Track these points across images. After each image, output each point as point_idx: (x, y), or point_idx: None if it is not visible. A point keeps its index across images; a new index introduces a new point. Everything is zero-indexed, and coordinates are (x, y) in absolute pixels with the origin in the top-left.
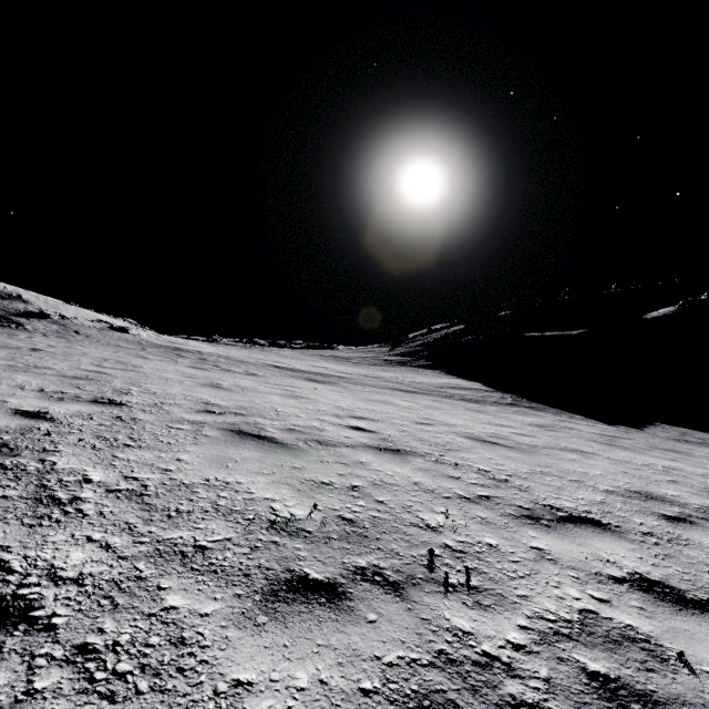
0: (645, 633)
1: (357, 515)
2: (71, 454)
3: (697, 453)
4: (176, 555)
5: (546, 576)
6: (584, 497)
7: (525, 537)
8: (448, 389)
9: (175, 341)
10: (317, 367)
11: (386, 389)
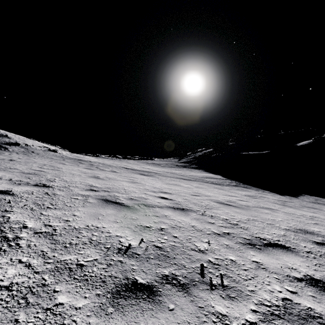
0: (318, 312)
1: (163, 244)
2: (19, 213)
3: (324, 209)
4: (66, 270)
5: (262, 278)
6: (275, 233)
7: (249, 255)
8: (205, 178)
9: (79, 156)
10: (145, 168)
11: (177, 178)
